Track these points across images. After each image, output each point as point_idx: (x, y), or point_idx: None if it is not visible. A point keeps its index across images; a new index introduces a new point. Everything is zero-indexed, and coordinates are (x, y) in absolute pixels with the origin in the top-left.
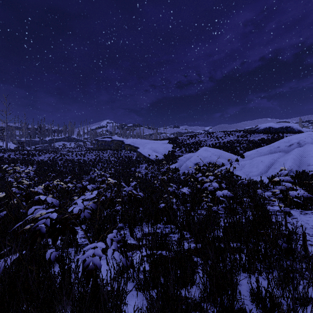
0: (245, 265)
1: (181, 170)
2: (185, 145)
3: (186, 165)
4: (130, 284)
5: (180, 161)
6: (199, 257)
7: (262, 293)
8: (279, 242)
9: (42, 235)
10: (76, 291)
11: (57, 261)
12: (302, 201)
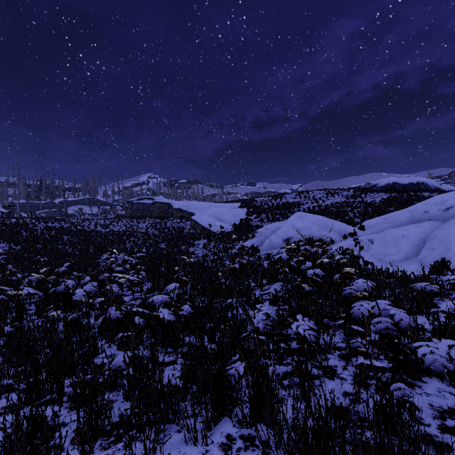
0: None
1: (262, 251)
2: (266, 209)
3: (270, 241)
4: None
5: (260, 234)
6: None
7: None
8: None
9: None
10: None
11: None
12: None
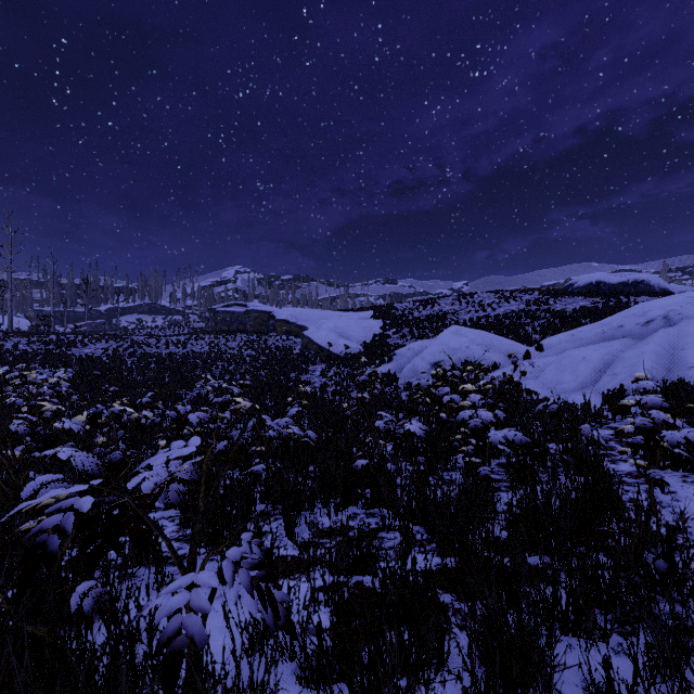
0: (568, 617)
1: (401, 379)
2: (410, 321)
3: (413, 366)
4: (285, 667)
5: (400, 357)
6: (452, 591)
7: (616, 692)
8: (646, 557)
9: (51, 560)
10: (149, 686)
11: (100, 614)
12: (686, 451)
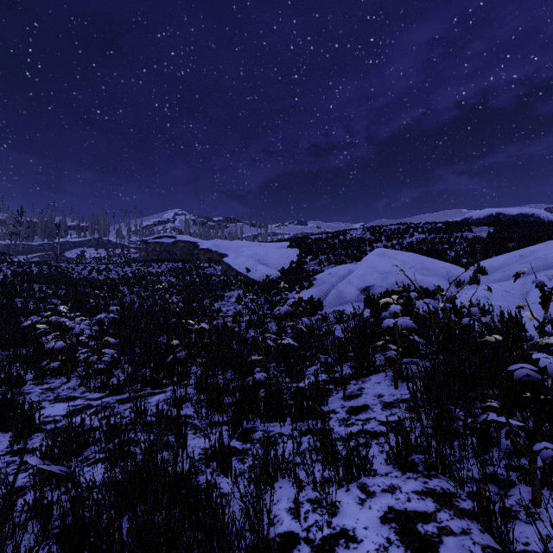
0: None
1: (326, 307)
2: (326, 249)
3: (339, 292)
4: None
5: (320, 282)
6: None
7: None
8: None
9: None
10: None
11: None
12: None
